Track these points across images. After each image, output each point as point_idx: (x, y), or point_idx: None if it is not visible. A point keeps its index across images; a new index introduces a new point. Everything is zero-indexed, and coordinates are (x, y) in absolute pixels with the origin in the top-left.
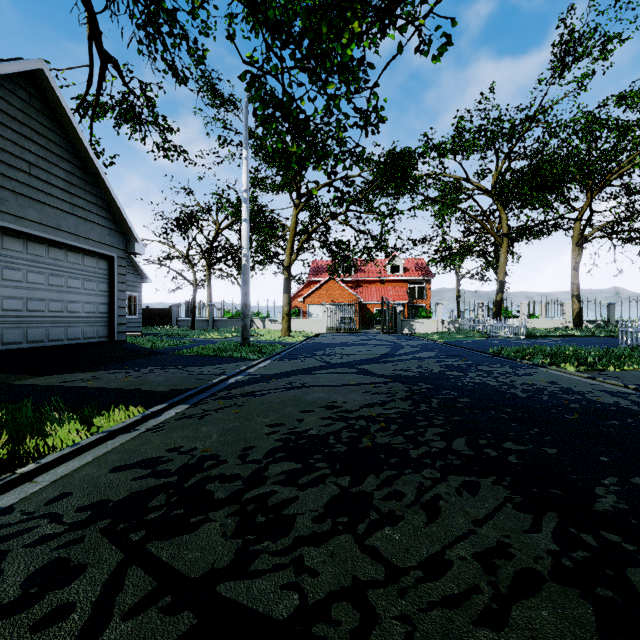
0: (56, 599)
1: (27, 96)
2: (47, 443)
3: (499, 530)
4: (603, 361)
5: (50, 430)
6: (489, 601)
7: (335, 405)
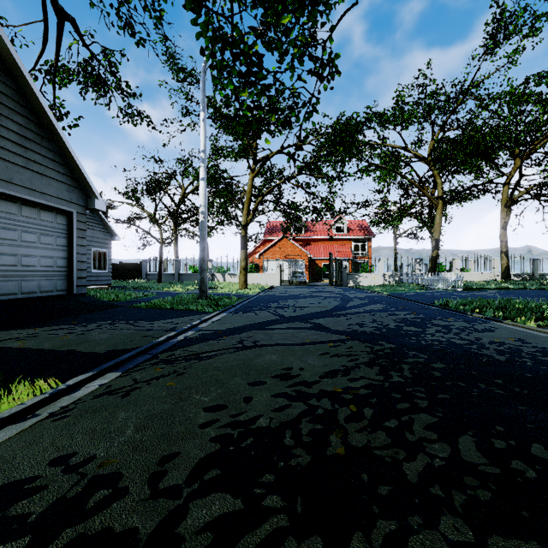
0: None
1: None
2: None
3: None
4: None
5: None
6: None
7: (290, 373)
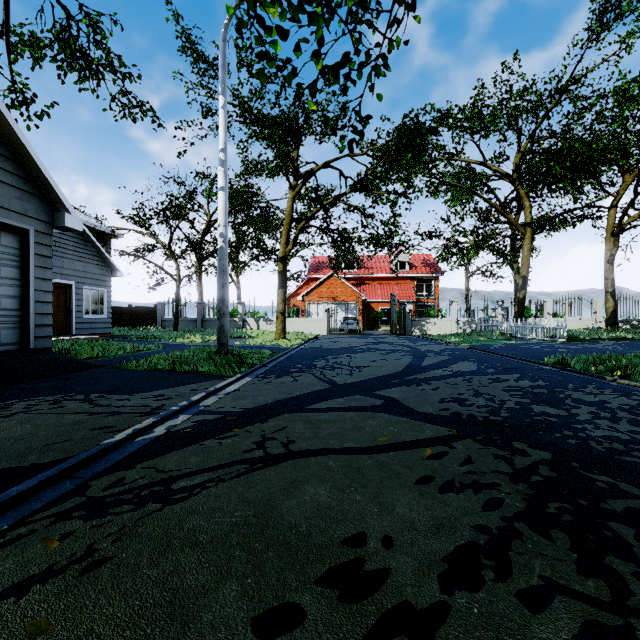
0: None
1: None
2: None
3: None
4: None
5: None
6: None
7: (364, 564)
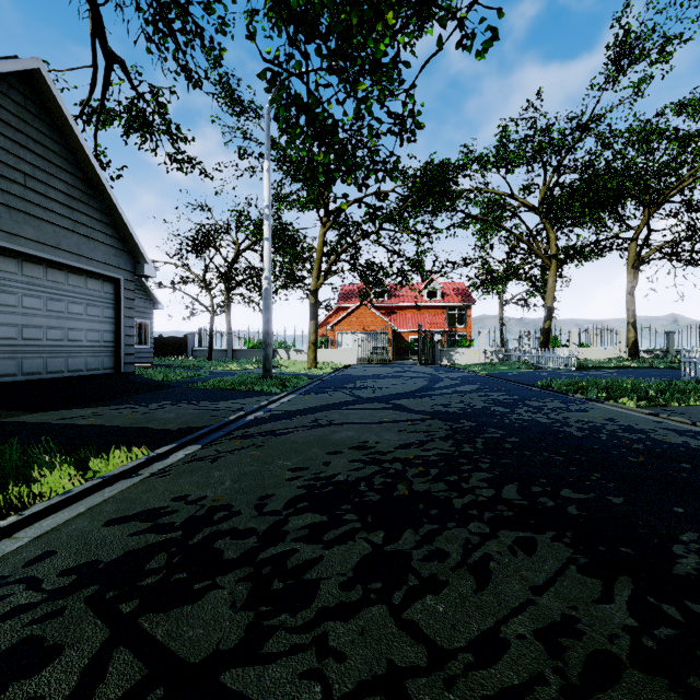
0: (21, 692)
1: (22, 99)
2: (33, 491)
3: (563, 600)
4: (666, 395)
5: (38, 476)
6: (557, 695)
7: (366, 446)
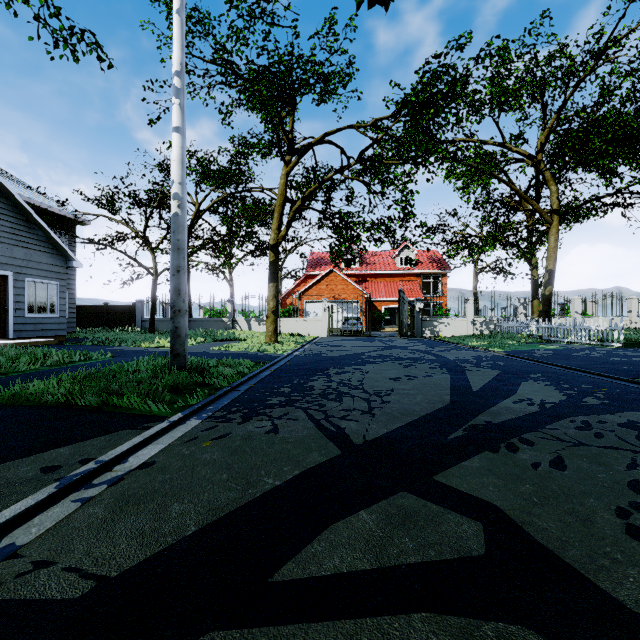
0: None
1: None
2: None
3: None
4: None
5: None
6: None
7: None
